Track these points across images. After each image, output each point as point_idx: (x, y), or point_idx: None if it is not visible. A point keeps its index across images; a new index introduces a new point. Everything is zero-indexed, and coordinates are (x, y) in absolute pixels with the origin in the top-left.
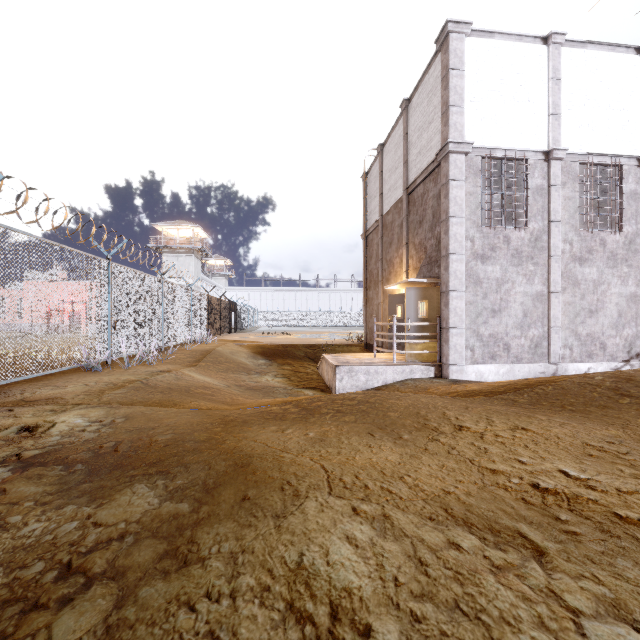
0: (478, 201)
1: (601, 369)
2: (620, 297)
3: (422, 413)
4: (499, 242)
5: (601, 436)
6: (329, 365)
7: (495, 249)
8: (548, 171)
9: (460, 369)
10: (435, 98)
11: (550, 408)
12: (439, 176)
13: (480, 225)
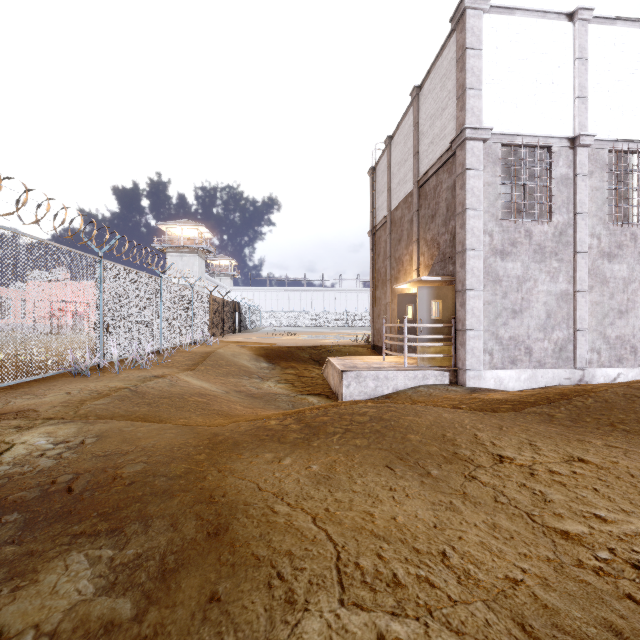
0: (497, 192)
1: (632, 375)
2: None
3: (449, 436)
4: (520, 237)
5: None
6: (335, 369)
7: (516, 244)
8: (574, 159)
9: (478, 375)
10: (449, 82)
11: (597, 427)
12: (454, 166)
13: (499, 218)
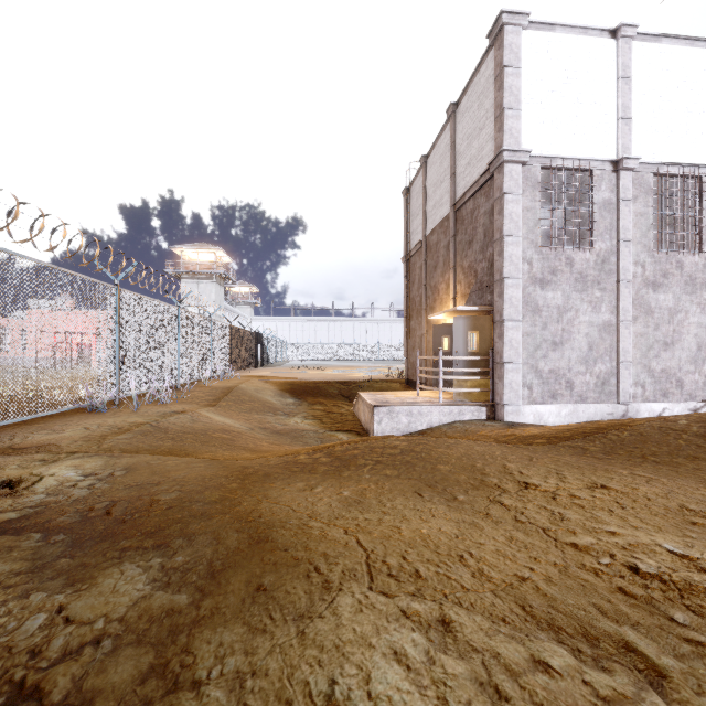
0: (537, 218)
1: (678, 410)
2: (699, 327)
3: (478, 466)
4: (561, 264)
5: (700, 497)
6: (366, 405)
7: (556, 272)
8: (617, 183)
9: (516, 410)
10: (487, 101)
11: (629, 459)
12: (492, 189)
13: (539, 245)
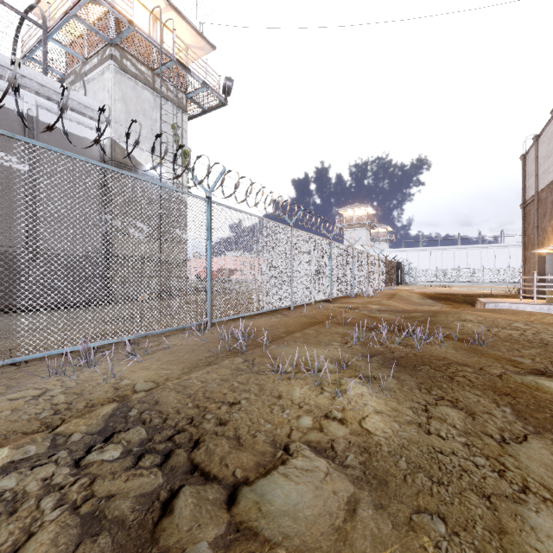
0: None
1: None
2: None
3: (518, 312)
4: None
5: None
6: (481, 303)
7: None
8: None
9: None
10: None
11: None
12: None
13: None
